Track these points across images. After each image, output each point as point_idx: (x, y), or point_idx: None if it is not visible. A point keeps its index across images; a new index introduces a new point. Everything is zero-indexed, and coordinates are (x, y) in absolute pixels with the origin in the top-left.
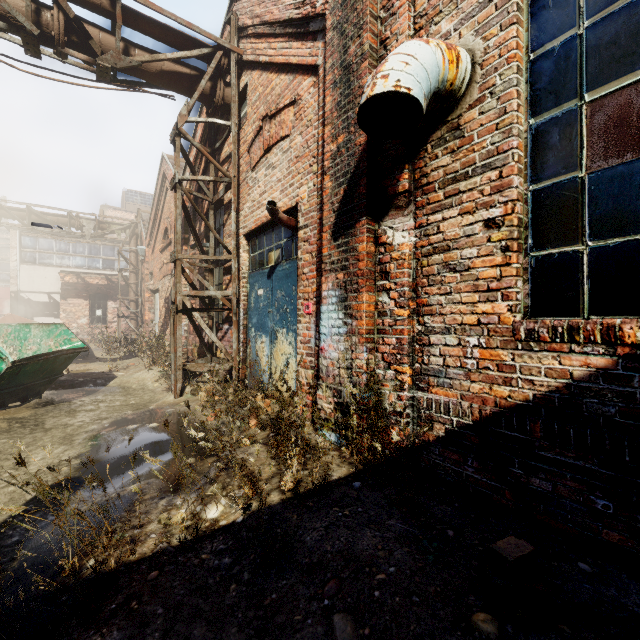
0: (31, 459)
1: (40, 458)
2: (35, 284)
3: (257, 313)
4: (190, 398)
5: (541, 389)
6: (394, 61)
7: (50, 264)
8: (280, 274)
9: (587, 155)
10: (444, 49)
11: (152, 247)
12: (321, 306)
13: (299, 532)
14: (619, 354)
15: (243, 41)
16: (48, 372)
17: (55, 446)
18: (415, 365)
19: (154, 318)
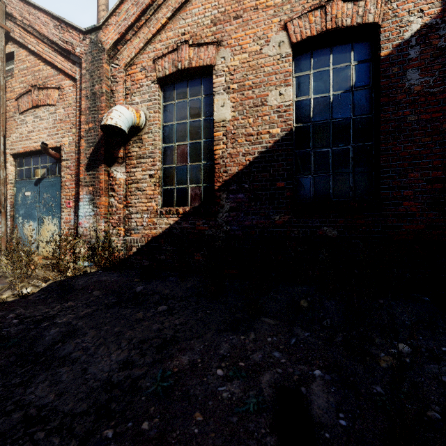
0: None
1: None
2: None
3: (25, 207)
4: None
5: (164, 229)
6: (115, 114)
7: None
8: (46, 184)
9: (176, 161)
10: (135, 112)
11: None
12: (79, 202)
13: (76, 283)
14: (179, 217)
15: (10, 22)
16: None
17: None
18: (126, 227)
19: None
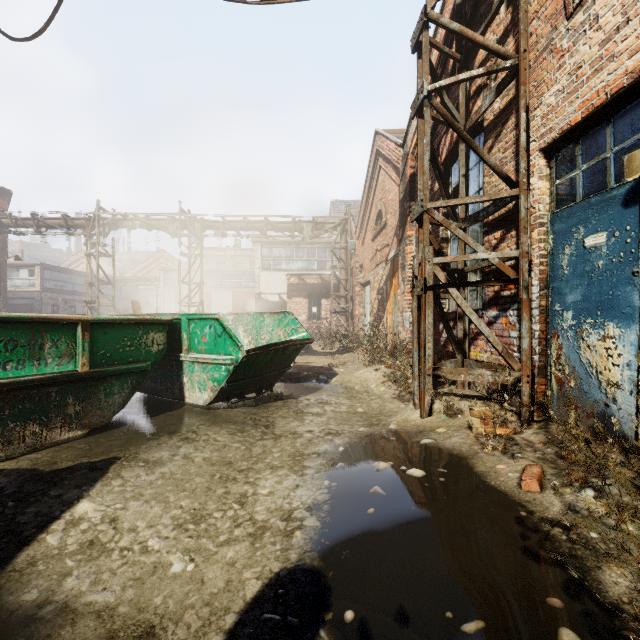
0: (258, 488)
1: (268, 490)
2: (270, 287)
3: (583, 282)
4: (446, 421)
5: None
6: None
7: (280, 269)
8: None
9: None
10: None
11: (362, 238)
12: None
13: None
14: None
15: None
16: (278, 364)
17: (284, 471)
18: None
19: (363, 313)
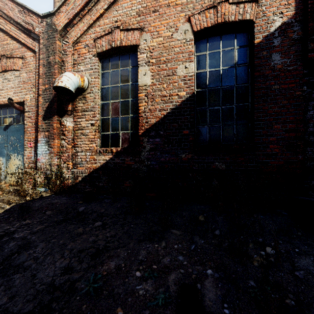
0: None
1: None
2: None
3: None
4: None
5: (102, 163)
6: (65, 78)
7: None
8: (13, 129)
9: (110, 114)
10: (80, 78)
11: None
12: (38, 144)
13: (33, 205)
14: (113, 155)
15: None
16: None
17: None
18: (73, 162)
19: None
